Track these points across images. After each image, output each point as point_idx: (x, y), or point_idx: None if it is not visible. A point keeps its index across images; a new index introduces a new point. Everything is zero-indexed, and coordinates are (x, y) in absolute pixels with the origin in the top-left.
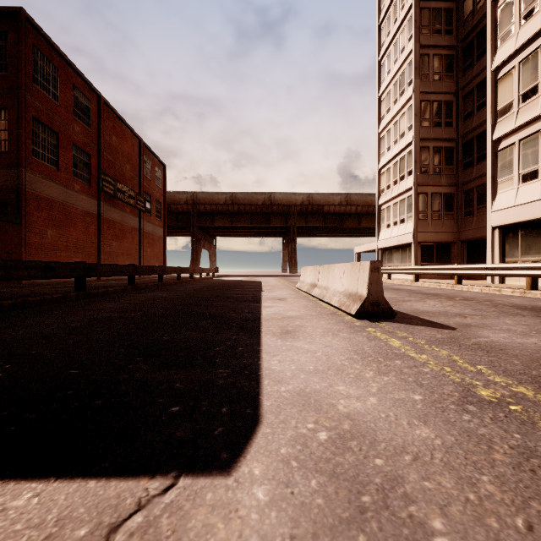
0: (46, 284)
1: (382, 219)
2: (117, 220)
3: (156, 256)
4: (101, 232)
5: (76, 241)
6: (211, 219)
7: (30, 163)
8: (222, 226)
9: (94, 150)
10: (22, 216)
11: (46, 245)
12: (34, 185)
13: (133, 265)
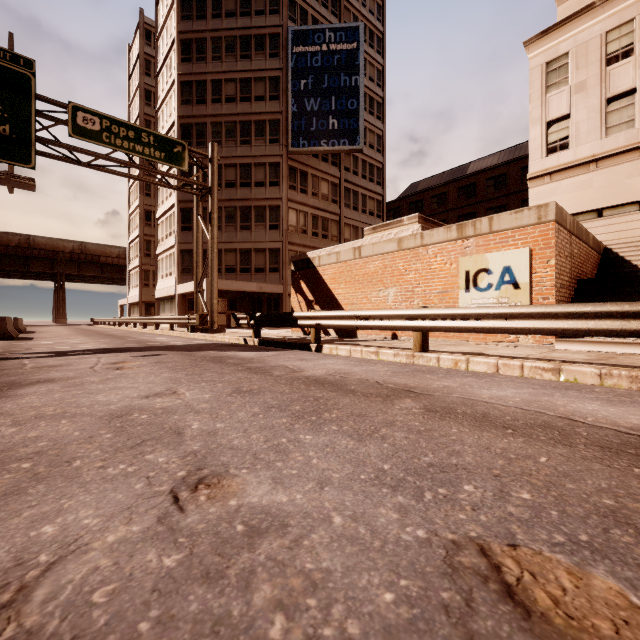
0: None
1: (131, 281)
2: None
3: None
4: None
5: None
6: None
7: None
8: None
9: None
10: None
11: None
12: None
13: None
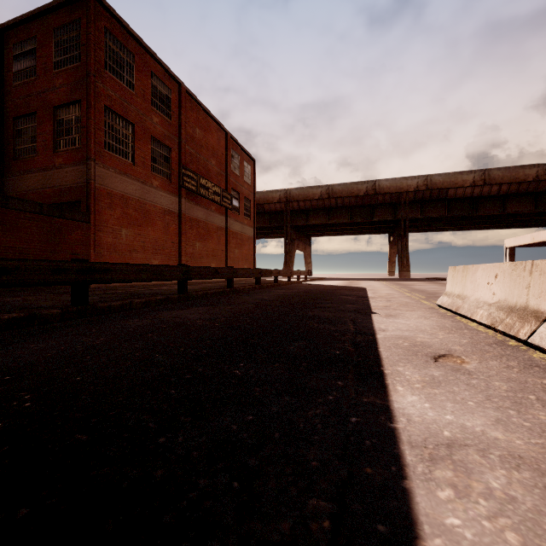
0: (107, 289)
1: None
2: (201, 218)
3: (245, 258)
4: (182, 231)
5: (154, 241)
6: (305, 217)
7: (102, 157)
8: (317, 223)
9: (175, 143)
10: (91, 214)
11: (120, 246)
12: (106, 180)
13: (182, 265)
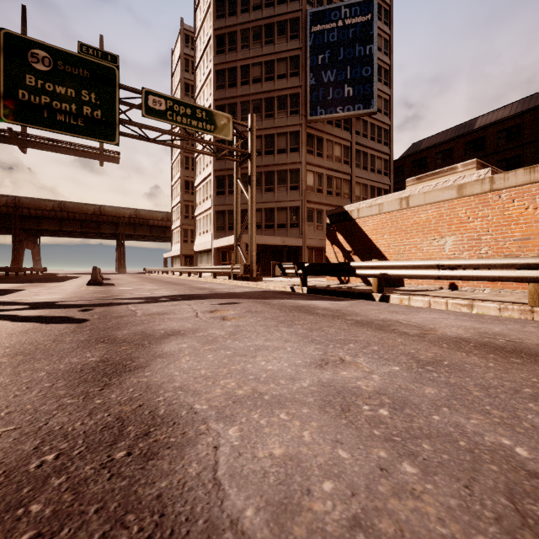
0: None
1: (173, 239)
2: None
3: None
4: None
5: None
6: (37, 222)
7: None
8: (50, 229)
9: None
10: None
11: None
12: None
13: None
